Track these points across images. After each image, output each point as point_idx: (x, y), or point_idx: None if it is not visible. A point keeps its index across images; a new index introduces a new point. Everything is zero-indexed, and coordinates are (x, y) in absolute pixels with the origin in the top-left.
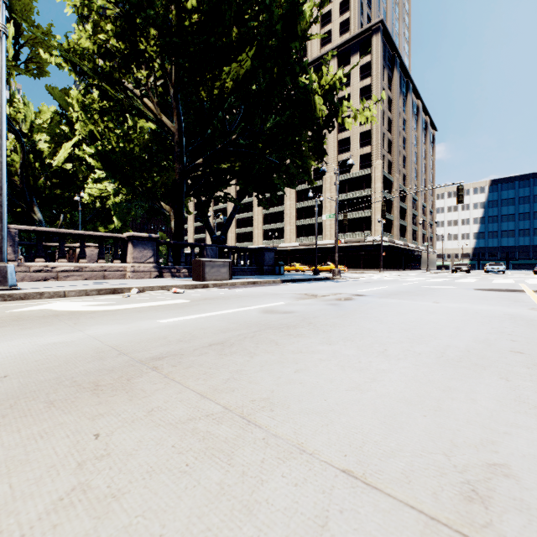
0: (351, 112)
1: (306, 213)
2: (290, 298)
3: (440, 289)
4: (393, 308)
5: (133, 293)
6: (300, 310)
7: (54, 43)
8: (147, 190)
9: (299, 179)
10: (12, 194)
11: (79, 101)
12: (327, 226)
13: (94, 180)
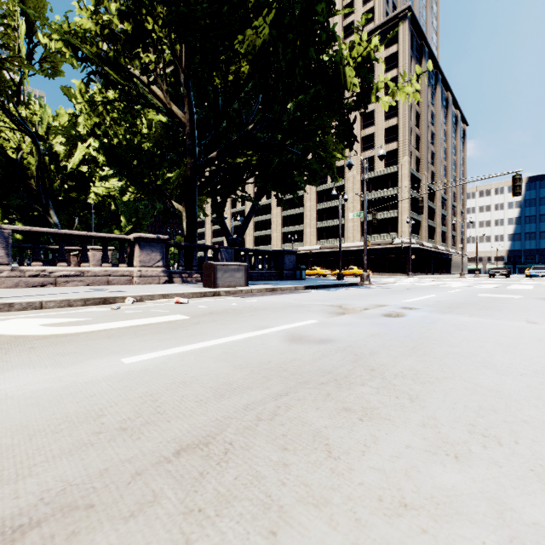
0: (375, 106)
1: (327, 214)
2: (321, 312)
3: (506, 298)
4: (480, 333)
5: (128, 303)
6: (342, 335)
7: (53, 25)
8: (157, 187)
9: (321, 175)
10: (28, 197)
11: (82, 90)
12: (350, 228)
13: (100, 178)
